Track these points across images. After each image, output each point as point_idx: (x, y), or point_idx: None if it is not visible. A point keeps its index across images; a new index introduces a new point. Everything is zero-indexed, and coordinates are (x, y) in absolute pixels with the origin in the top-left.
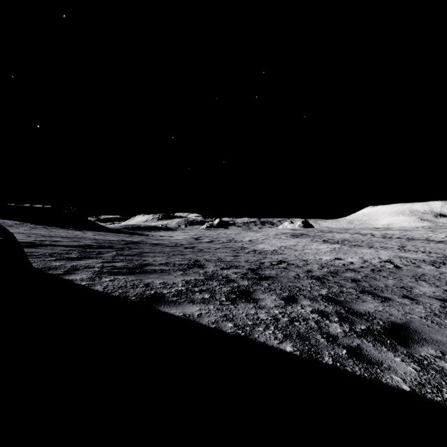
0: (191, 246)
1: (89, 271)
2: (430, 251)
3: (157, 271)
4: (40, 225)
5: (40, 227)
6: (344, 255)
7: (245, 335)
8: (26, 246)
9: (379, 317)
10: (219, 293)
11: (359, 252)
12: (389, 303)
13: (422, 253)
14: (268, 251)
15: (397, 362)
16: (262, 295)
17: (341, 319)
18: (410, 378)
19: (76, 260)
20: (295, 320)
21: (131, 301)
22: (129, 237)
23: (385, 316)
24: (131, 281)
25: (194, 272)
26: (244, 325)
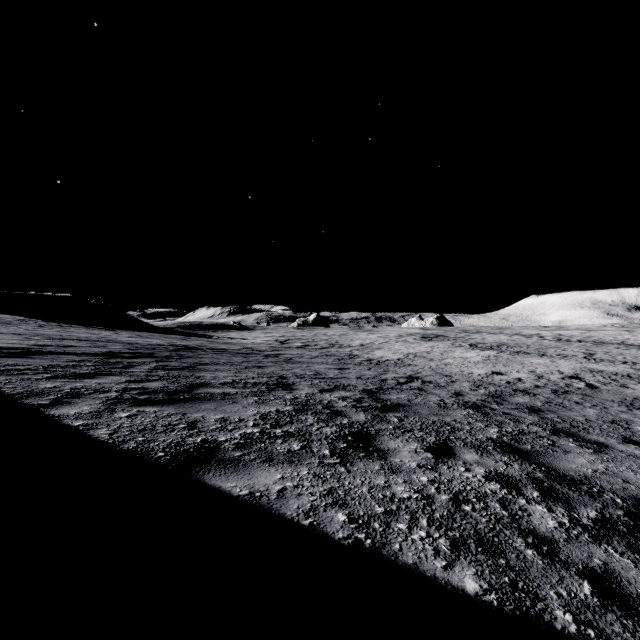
0: (274, 354)
1: (99, 398)
2: (634, 360)
3: (215, 396)
4: (54, 323)
5: (53, 325)
6: (505, 367)
7: (373, 546)
8: (13, 355)
9: (609, 487)
10: (318, 440)
11: (527, 363)
12: (609, 454)
13: (622, 364)
14: (390, 361)
15: None
16: (393, 442)
17: (544, 494)
18: None
19: (84, 379)
20: (463, 500)
21: (154, 461)
22: (184, 339)
23: (617, 483)
24: (166, 418)
25: (276, 398)
26: (368, 516)
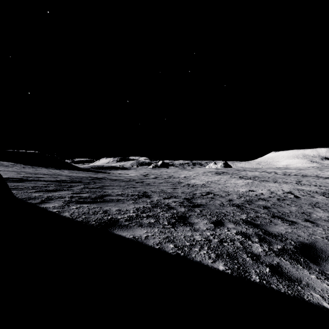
0: (140, 181)
1: (61, 200)
2: (320, 184)
3: (114, 200)
4: (29, 166)
5: (29, 167)
6: (256, 188)
7: (184, 255)
8: (15, 181)
9: (290, 238)
10: (162, 218)
11: (267, 185)
12: (295, 226)
13: (314, 186)
14: (198, 185)
15: (313, 279)
16: (196, 220)
17: (260, 240)
18: (327, 295)
19: (52, 192)
20: (224, 241)
21: (91, 225)
22: (95, 174)
23: (294, 236)
24: (93, 209)
25: (143, 201)
26: (182, 245)
